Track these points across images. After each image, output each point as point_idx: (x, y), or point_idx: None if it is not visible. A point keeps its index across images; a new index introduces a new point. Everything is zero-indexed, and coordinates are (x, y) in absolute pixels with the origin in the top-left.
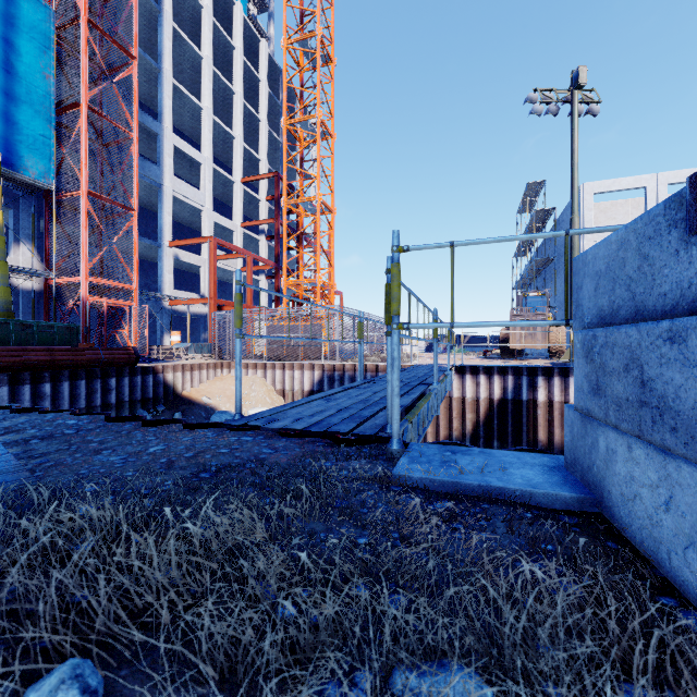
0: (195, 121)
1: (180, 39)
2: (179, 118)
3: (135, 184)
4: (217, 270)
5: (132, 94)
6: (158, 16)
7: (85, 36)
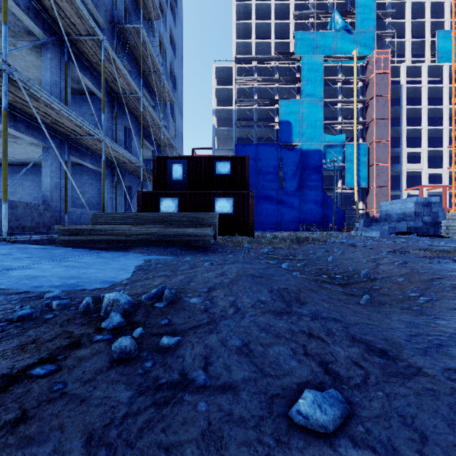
0: (420, 132)
1: (410, 108)
2: (412, 134)
3: (389, 179)
4: (432, 192)
5: (388, 152)
6: (400, 109)
7: (374, 146)
